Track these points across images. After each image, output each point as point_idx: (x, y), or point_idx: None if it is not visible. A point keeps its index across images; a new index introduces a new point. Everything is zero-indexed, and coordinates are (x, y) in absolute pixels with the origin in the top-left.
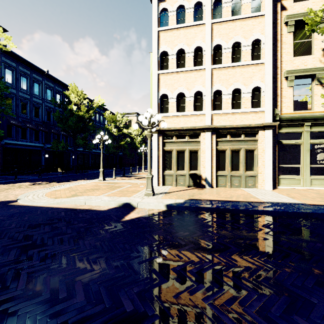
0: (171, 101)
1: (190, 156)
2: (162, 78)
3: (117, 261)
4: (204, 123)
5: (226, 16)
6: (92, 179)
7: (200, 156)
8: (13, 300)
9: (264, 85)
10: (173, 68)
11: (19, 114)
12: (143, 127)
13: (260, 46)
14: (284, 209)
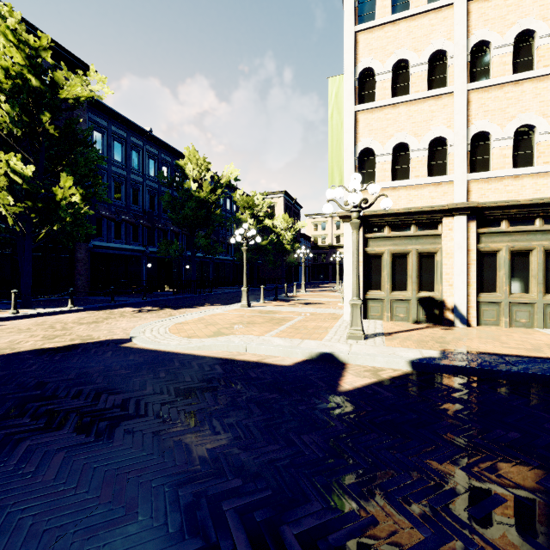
0: (382, 160)
1: (419, 263)
2: (362, 119)
3: (412, 500)
4: (451, 199)
5: None
6: (229, 305)
7: (442, 263)
8: None
9: None
10: (386, 98)
11: (112, 200)
12: (293, 216)
13: None
14: None
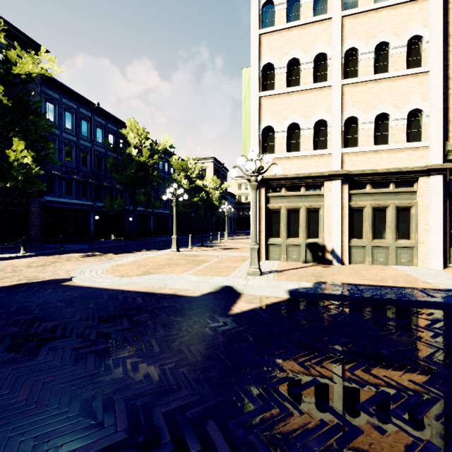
0: (279, 136)
1: (307, 216)
2: (265, 103)
3: (255, 385)
4: (330, 168)
5: (365, 4)
6: (162, 250)
7: (324, 216)
8: (119, 451)
9: (428, 106)
10: (282, 87)
11: (63, 162)
12: (221, 178)
13: (421, 47)
14: None
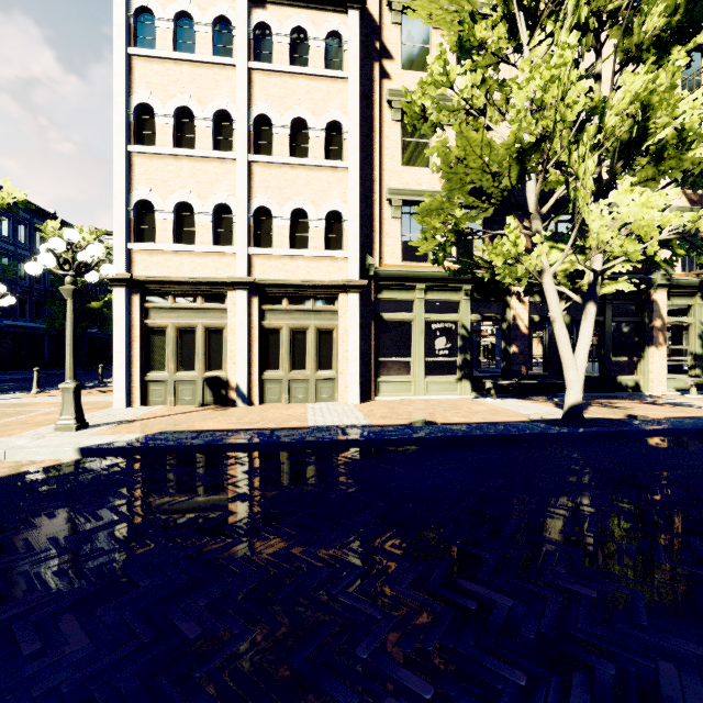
0: (162, 218)
1: (208, 339)
2: (139, 164)
3: None
4: (236, 272)
5: (280, 62)
6: None
7: (228, 340)
8: None
9: (348, 209)
10: (167, 146)
11: None
12: None
13: (342, 136)
14: (318, 437)
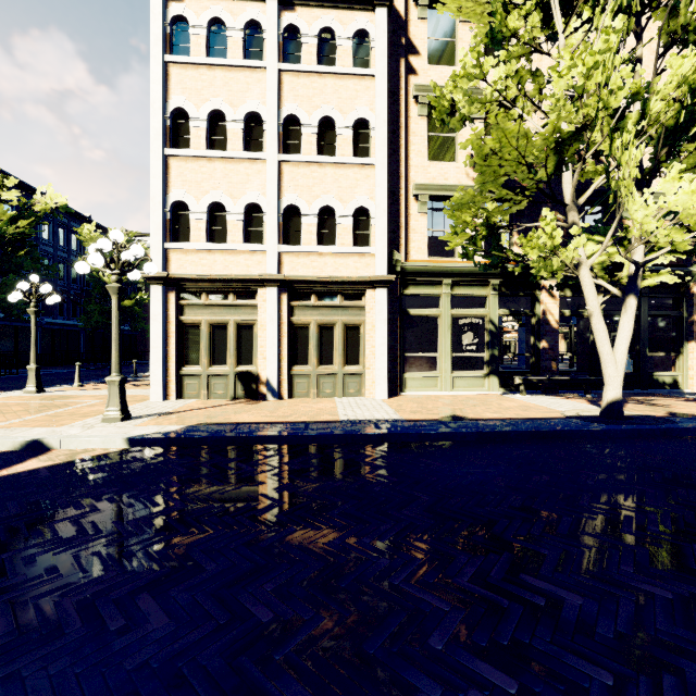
0: (196, 218)
1: (239, 335)
2: (175, 166)
3: None
4: (266, 270)
5: (308, 62)
6: (9, 391)
7: (258, 335)
8: None
9: (375, 205)
10: (201, 148)
11: None
12: None
13: (369, 133)
14: (352, 430)
